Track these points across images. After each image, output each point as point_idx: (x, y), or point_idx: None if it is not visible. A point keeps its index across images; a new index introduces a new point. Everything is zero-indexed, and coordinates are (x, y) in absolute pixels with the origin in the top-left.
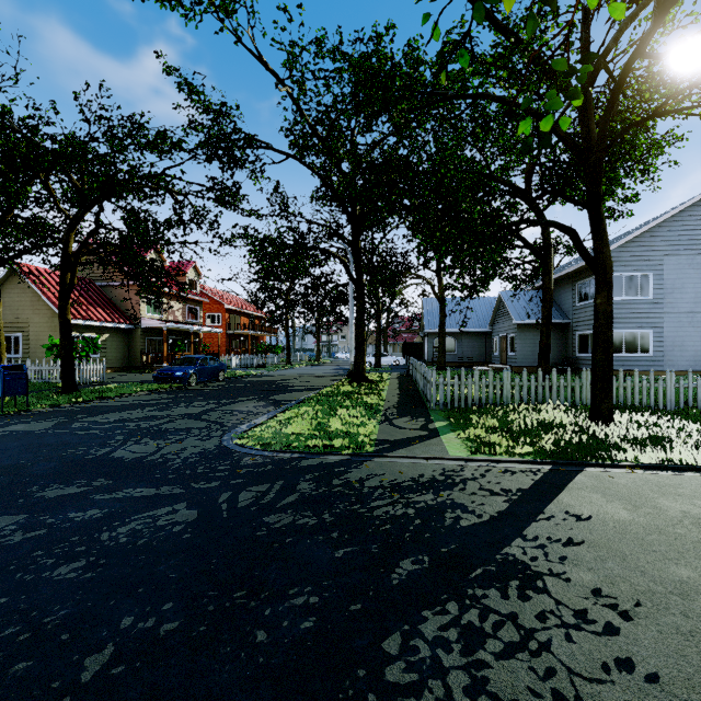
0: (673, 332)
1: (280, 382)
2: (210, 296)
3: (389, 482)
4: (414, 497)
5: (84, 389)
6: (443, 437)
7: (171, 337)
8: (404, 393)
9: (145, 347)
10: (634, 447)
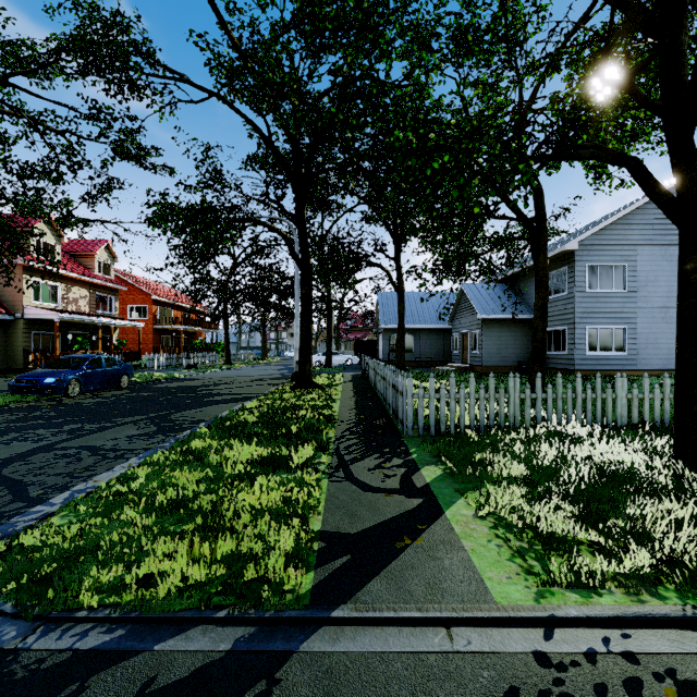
0: (646, 328)
1: (204, 389)
2: (134, 285)
3: None
4: None
5: None
6: (450, 516)
7: (72, 332)
8: (363, 405)
9: (30, 344)
10: None
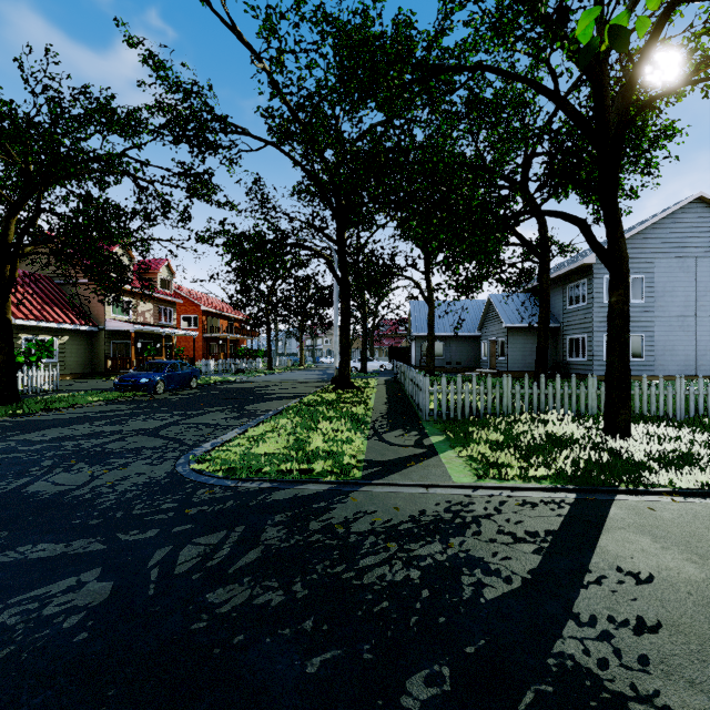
0: (664, 336)
1: (259, 389)
2: (186, 297)
3: (382, 524)
4: (417, 549)
5: (31, 399)
6: (442, 456)
7: (140, 341)
8: (393, 401)
9: (110, 351)
10: (668, 468)
